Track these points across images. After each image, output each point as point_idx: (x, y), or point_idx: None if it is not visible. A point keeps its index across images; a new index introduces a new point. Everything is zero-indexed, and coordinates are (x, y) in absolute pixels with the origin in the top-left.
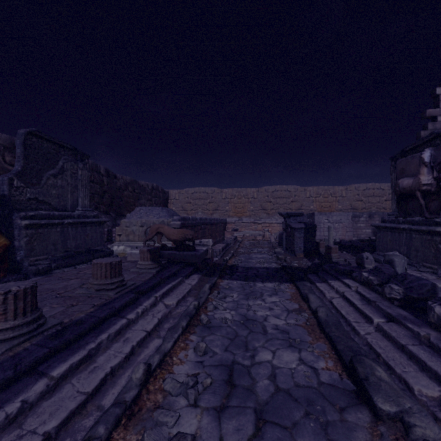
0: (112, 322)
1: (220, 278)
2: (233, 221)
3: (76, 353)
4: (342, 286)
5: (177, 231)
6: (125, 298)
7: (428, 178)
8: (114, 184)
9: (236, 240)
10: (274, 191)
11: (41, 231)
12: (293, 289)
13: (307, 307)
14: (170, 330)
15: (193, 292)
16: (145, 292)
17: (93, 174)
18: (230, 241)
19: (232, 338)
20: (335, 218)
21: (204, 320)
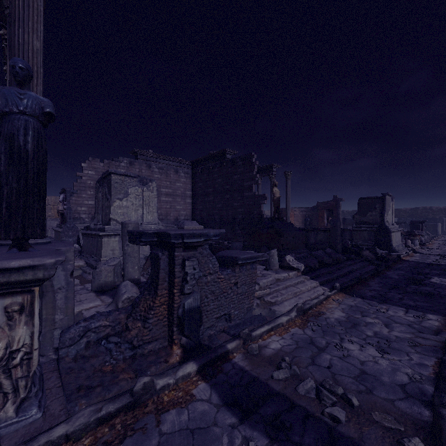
0: None
1: None
2: None
3: None
4: None
5: None
6: None
7: (62, 207)
8: None
9: None
10: None
11: None
12: None
13: None
14: None
15: None
16: None
17: None
18: None
19: None
20: None
21: None
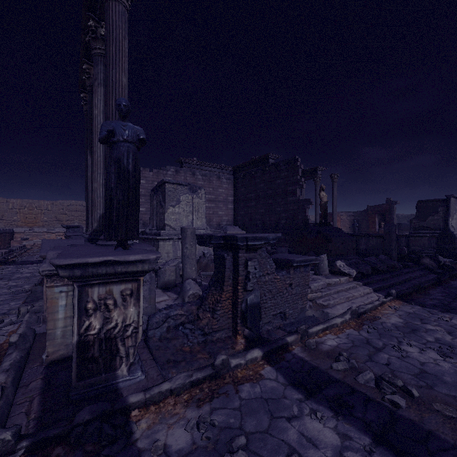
0: None
1: (1, 265)
2: (23, 231)
3: None
4: None
5: None
6: None
7: None
8: None
9: (25, 248)
10: (70, 205)
11: None
12: None
13: None
14: None
15: None
16: None
17: None
18: (16, 248)
19: (4, 275)
20: None
21: None
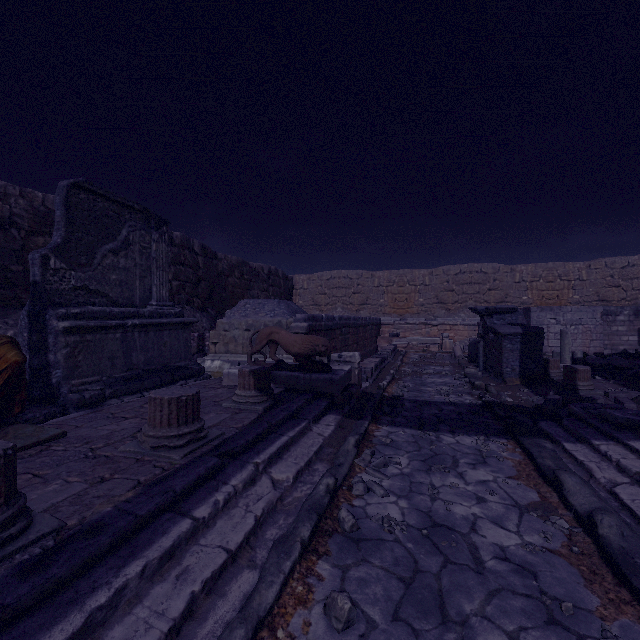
0: (162, 526)
1: (374, 422)
2: (392, 321)
3: (60, 620)
4: (630, 456)
5: (301, 338)
6: (198, 466)
7: None
8: (213, 267)
9: (397, 351)
10: (459, 273)
11: (90, 337)
12: (516, 454)
13: (559, 501)
14: (277, 547)
15: (326, 451)
16: (239, 453)
17: (183, 253)
18: (387, 353)
19: (407, 578)
20: (569, 316)
21: (346, 522)
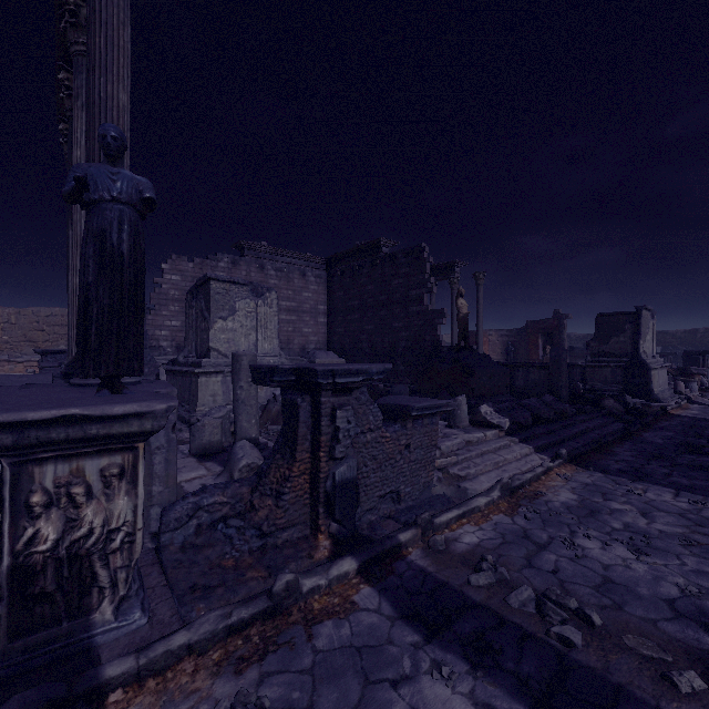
0: None
1: None
2: None
3: None
4: None
5: None
6: None
7: None
8: None
9: None
10: (50, 315)
11: None
12: None
13: None
14: None
15: None
16: None
17: None
18: None
19: None
20: None
21: None
